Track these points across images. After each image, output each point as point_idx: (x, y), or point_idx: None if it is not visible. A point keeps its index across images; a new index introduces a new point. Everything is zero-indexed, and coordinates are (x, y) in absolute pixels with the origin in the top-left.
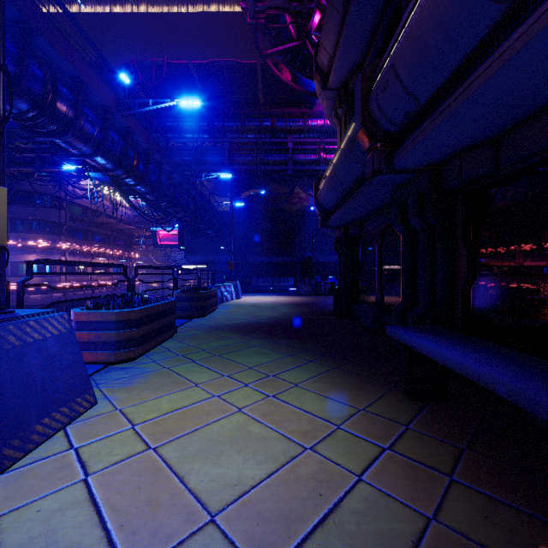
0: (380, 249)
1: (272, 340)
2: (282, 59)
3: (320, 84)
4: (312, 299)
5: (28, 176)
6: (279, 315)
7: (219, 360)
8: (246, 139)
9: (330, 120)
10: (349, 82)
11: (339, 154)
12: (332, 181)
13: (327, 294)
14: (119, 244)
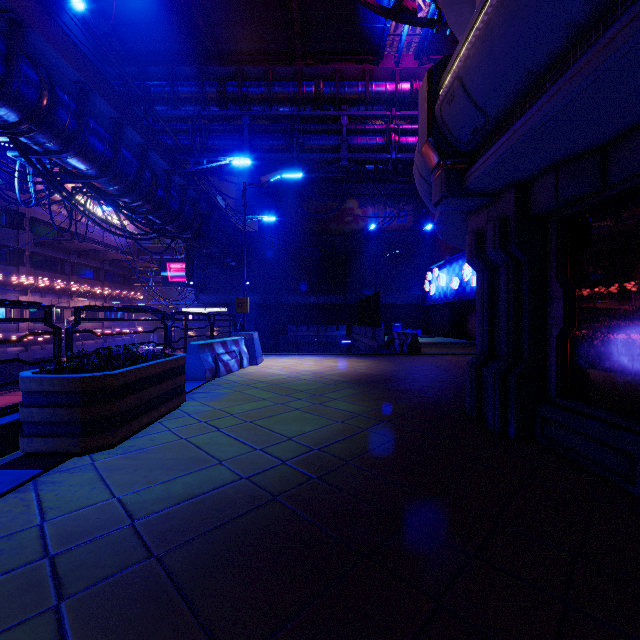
0: None
1: None
2: None
3: None
4: (388, 365)
5: None
6: (333, 433)
7: None
8: (275, 111)
9: None
10: None
11: None
12: None
13: (406, 352)
14: (114, 280)
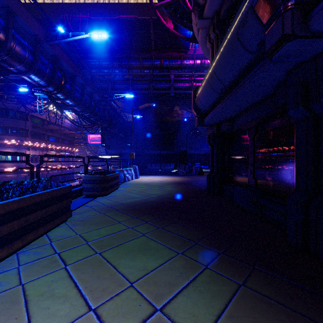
0: (253, 140)
1: (160, 225)
2: (167, 11)
3: (197, 14)
4: (188, 178)
5: (1, 98)
6: (165, 193)
7: (96, 265)
8: (143, 72)
9: (203, 48)
10: (221, 10)
11: (222, 50)
12: (211, 82)
13: (197, 175)
14: (65, 143)
